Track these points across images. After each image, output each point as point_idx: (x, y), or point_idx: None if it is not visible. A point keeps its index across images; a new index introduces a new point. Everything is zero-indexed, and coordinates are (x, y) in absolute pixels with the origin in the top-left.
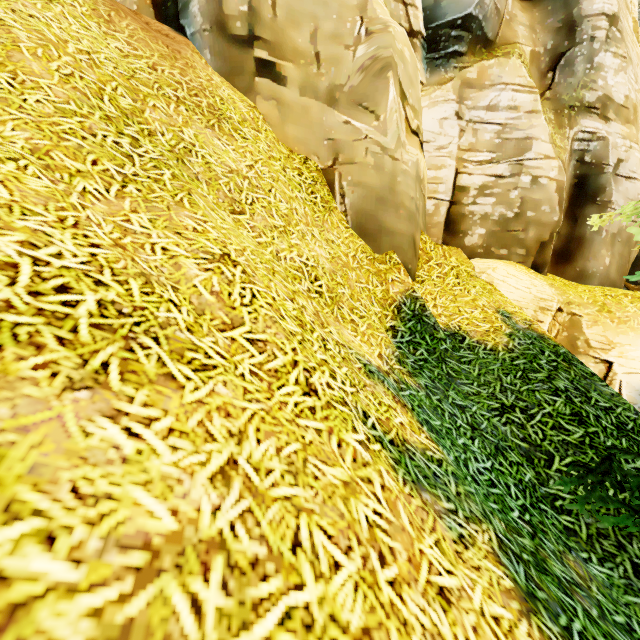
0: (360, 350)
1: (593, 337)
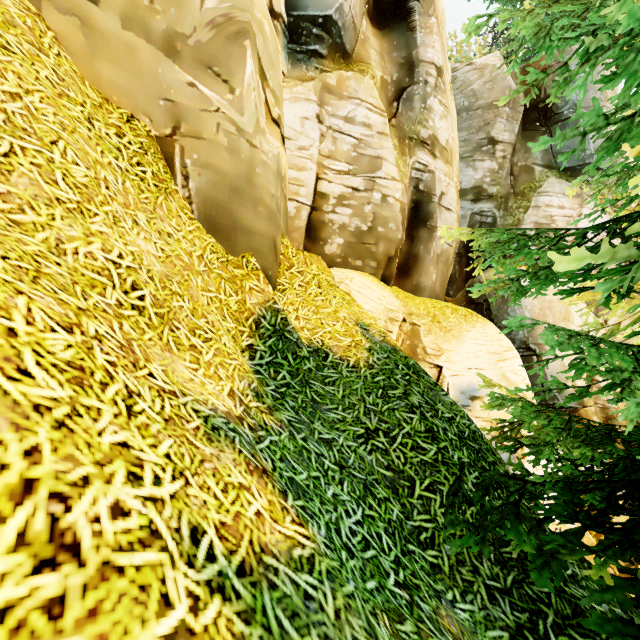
0: (201, 393)
1: (428, 345)
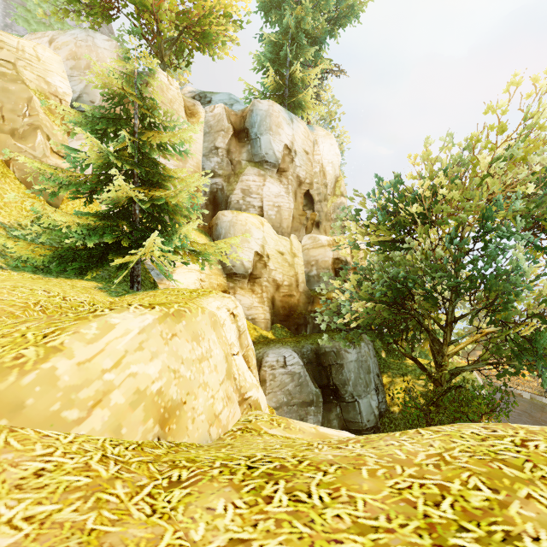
0: None
1: None
